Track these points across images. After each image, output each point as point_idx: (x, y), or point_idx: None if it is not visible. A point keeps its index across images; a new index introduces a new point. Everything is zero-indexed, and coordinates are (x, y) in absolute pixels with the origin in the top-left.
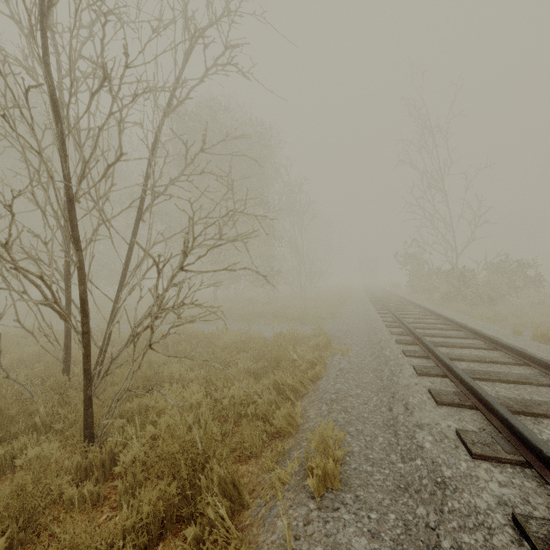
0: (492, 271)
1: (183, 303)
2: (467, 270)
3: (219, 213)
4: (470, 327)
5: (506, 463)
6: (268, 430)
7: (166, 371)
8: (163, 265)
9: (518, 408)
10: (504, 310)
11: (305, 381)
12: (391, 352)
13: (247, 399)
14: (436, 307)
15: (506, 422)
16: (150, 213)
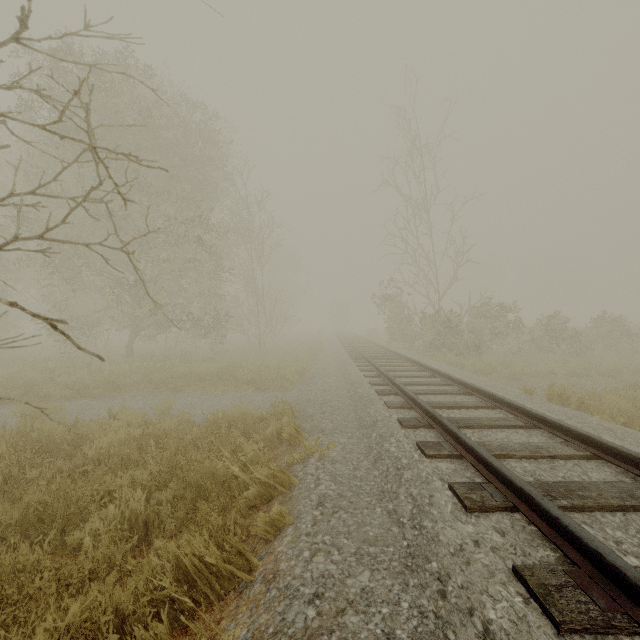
0: (475, 316)
1: None
2: (452, 314)
3: None
4: (487, 391)
5: None
6: None
7: None
8: None
9: None
10: (491, 360)
11: (248, 551)
12: (400, 448)
13: None
14: (422, 358)
15: None
16: None
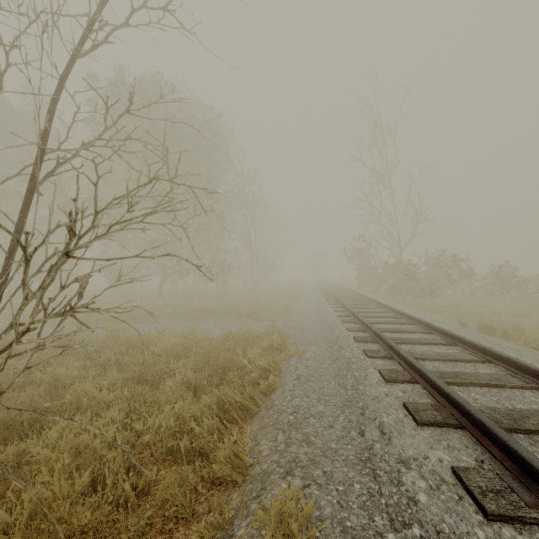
0: (432, 266)
1: (71, 307)
2: (410, 264)
3: (138, 180)
4: (424, 321)
5: (532, 524)
6: (206, 476)
7: (69, 396)
8: (34, 248)
9: (508, 424)
10: (443, 302)
11: (256, 396)
12: (351, 353)
13: (181, 426)
14: (384, 299)
15: (515, 455)
16: (38, 178)
